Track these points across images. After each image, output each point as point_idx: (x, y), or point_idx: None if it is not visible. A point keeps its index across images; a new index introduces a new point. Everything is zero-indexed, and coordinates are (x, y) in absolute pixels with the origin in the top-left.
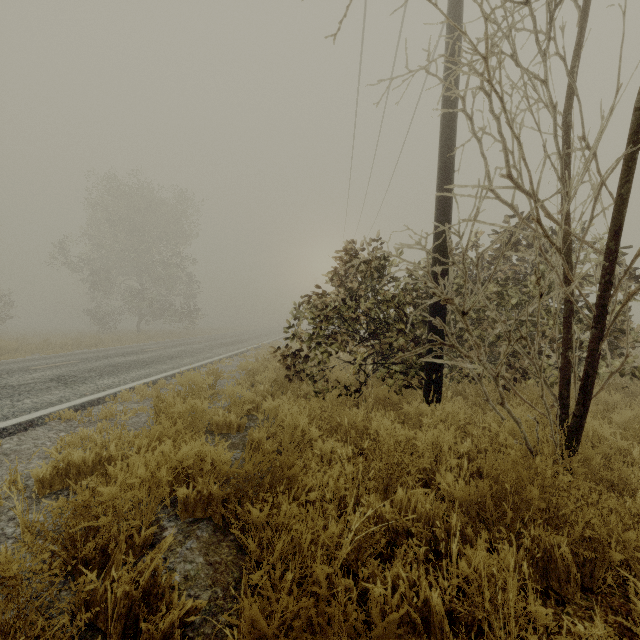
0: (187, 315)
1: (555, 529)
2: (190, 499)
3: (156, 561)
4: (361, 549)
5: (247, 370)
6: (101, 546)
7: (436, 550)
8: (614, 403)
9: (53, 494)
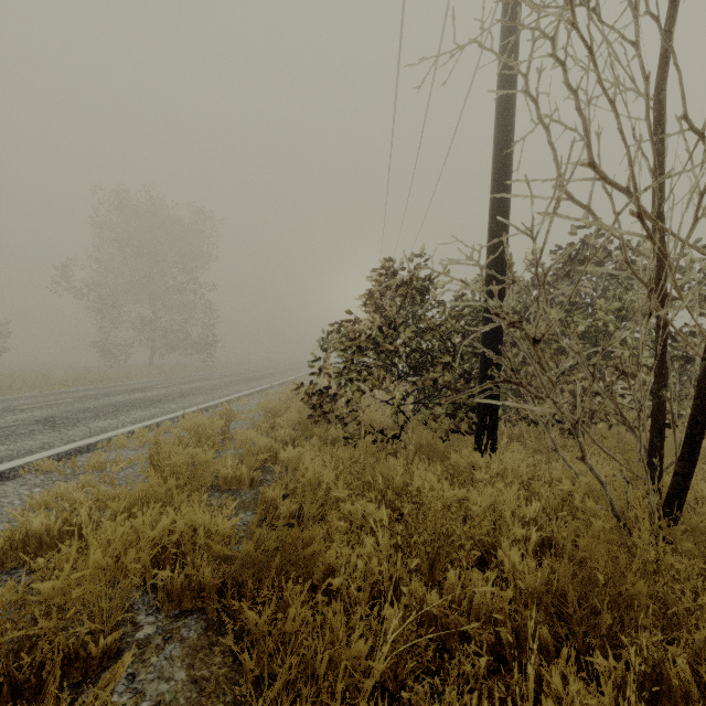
0: (205, 347)
1: (661, 630)
2: (176, 585)
3: (101, 700)
4: (400, 661)
5: (267, 410)
6: (39, 663)
7: (500, 656)
8: (703, 451)
9: (4, 574)
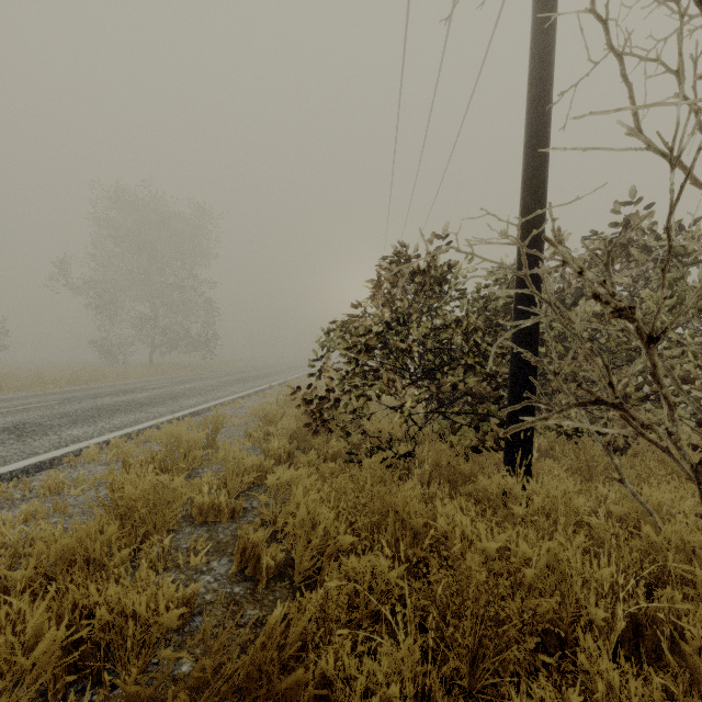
0: (206, 345)
1: None
2: None
3: None
4: None
5: (261, 416)
6: None
7: None
8: None
9: None
